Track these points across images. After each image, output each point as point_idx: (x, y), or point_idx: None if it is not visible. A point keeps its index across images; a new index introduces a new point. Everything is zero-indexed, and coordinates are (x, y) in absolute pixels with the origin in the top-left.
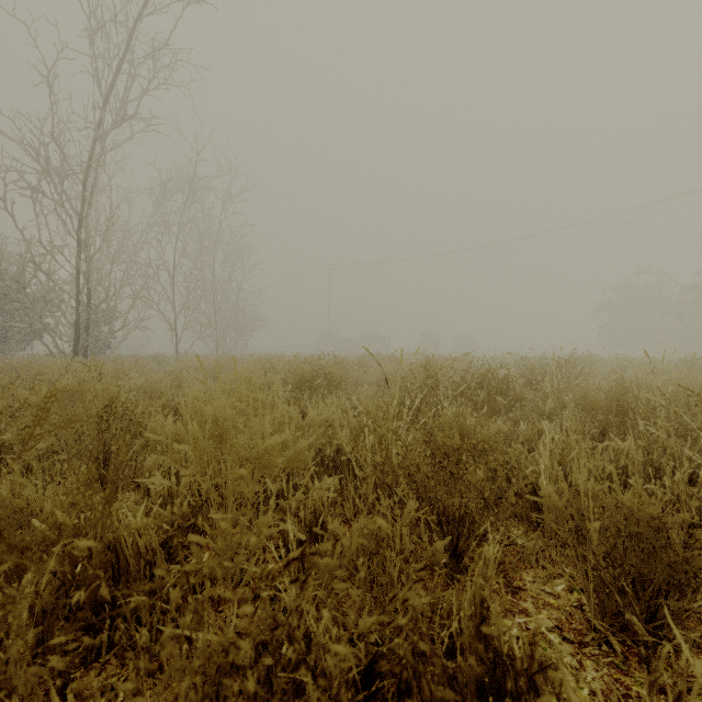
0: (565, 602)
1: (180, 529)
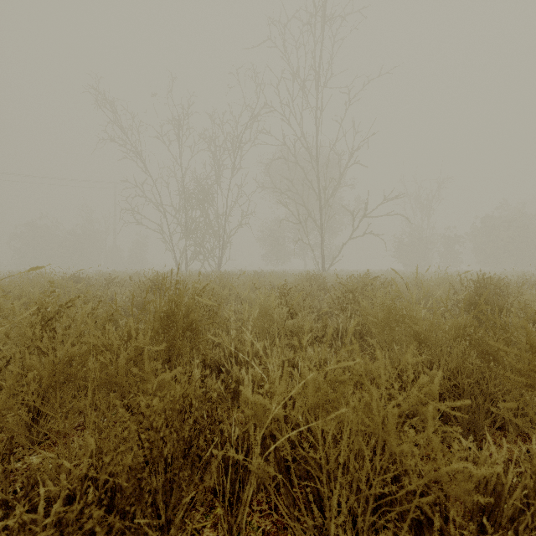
0: None
1: None
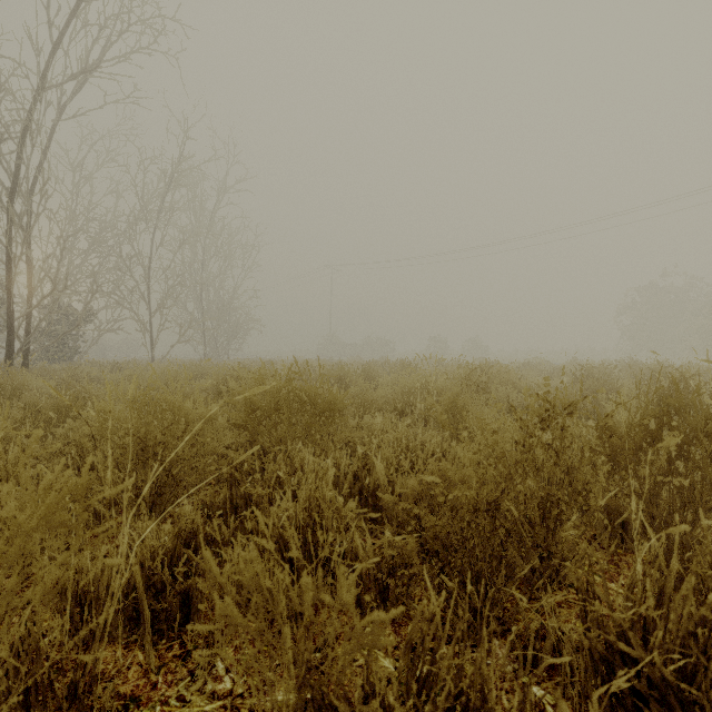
0: None
1: None
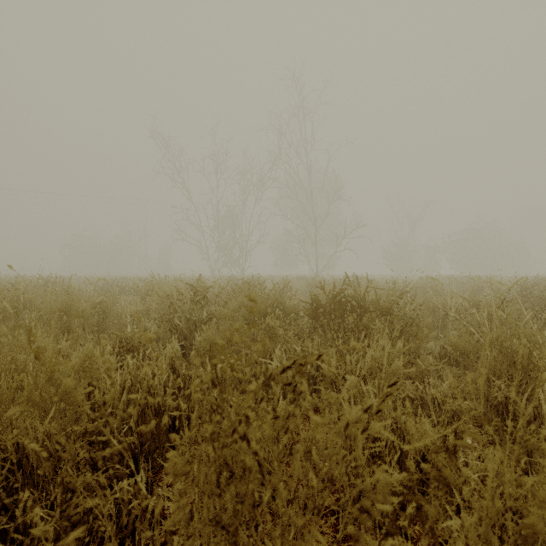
0: None
1: None
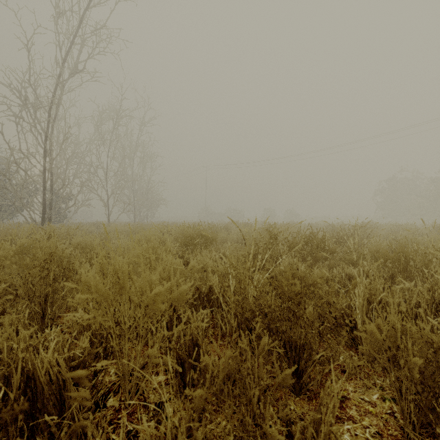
0: (381, 410)
1: (89, 355)
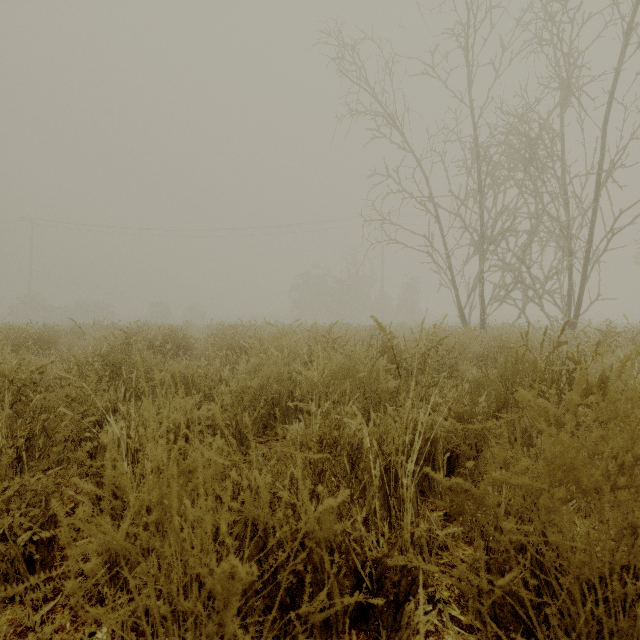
0: None
1: None
